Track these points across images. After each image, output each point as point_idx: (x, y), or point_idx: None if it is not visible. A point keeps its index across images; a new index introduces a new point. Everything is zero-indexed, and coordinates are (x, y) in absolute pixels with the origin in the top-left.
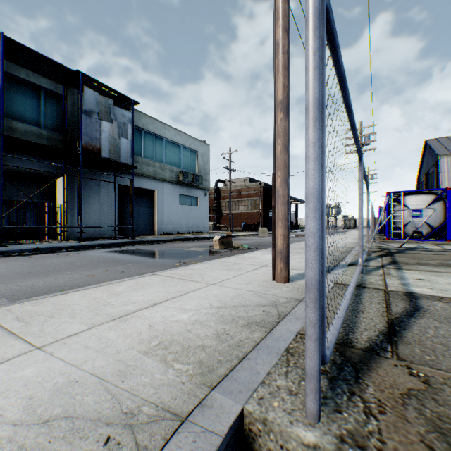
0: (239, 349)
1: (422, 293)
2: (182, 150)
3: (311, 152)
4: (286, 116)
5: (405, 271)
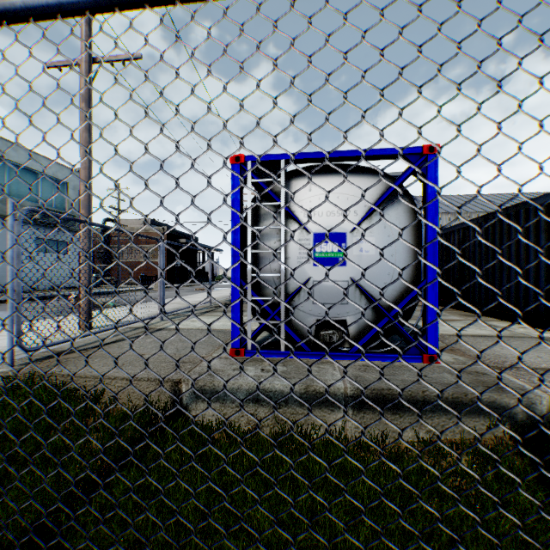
0: (0, 358)
1: (171, 328)
2: (42, 179)
3: (9, 274)
4: (88, 213)
5: (198, 317)
